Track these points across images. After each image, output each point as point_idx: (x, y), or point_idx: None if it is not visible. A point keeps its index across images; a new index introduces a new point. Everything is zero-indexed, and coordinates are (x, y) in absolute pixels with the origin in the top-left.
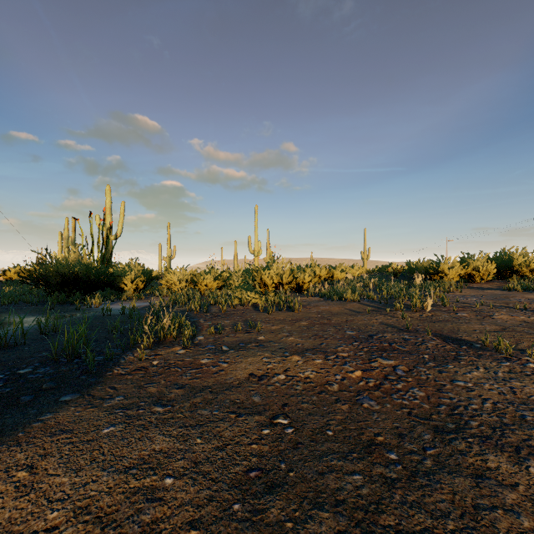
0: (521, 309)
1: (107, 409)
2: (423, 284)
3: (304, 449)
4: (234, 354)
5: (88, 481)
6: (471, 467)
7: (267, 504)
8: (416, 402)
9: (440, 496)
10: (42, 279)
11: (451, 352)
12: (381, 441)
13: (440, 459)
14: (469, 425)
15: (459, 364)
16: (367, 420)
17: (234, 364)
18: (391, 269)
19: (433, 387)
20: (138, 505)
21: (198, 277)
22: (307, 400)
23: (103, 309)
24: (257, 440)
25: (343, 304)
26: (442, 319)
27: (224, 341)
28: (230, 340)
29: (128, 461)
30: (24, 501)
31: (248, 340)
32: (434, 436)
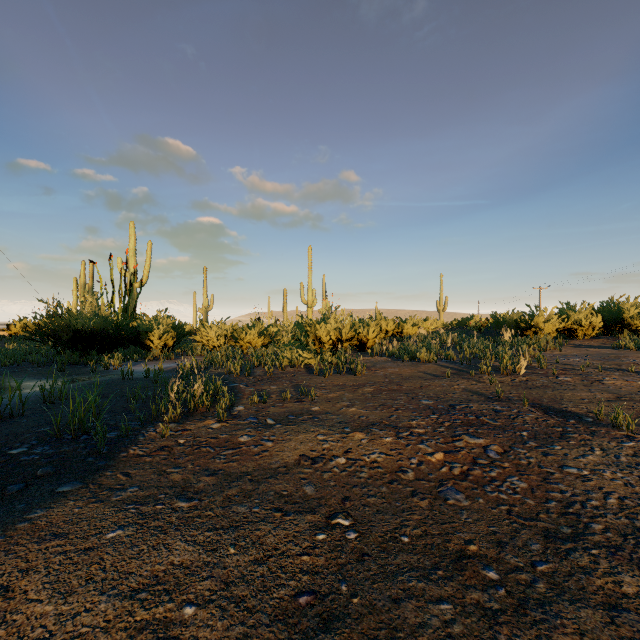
0: (637, 372)
1: (115, 504)
2: (513, 340)
3: (372, 563)
4: (282, 429)
5: (80, 610)
6: (599, 593)
7: None
8: (517, 496)
9: (562, 637)
10: (50, 335)
11: (556, 428)
12: (475, 552)
13: (557, 579)
14: (590, 529)
15: (568, 444)
16: (454, 522)
17: (280, 442)
18: (473, 323)
19: (537, 476)
20: None
21: (240, 332)
22: (374, 493)
23: (122, 372)
24: (309, 549)
25: (416, 366)
26: (540, 384)
27: (269, 412)
28: (277, 410)
29: (137, 581)
30: None
31: (299, 410)
32: (545, 546)
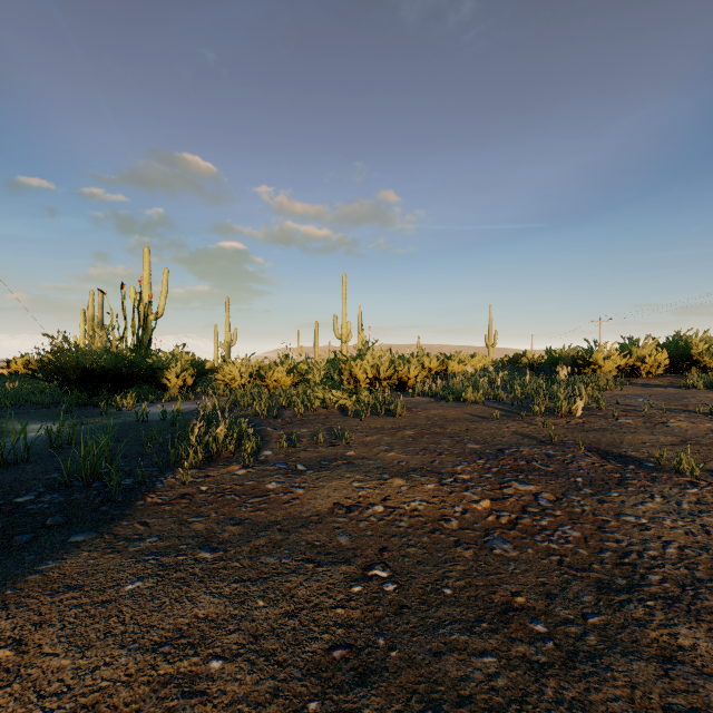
0: (705, 413)
1: (133, 554)
2: (569, 379)
3: (412, 615)
4: (314, 475)
5: (99, 664)
6: (654, 645)
7: (358, 702)
8: (569, 546)
9: (612, 690)
10: (56, 373)
11: (614, 474)
12: (522, 604)
13: (609, 632)
14: (646, 580)
15: (626, 490)
16: (500, 573)
17: (312, 490)
18: (526, 360)
19: (592, 524)
20: (169, 702)
21: (267, 370)
22: (415, 543)
23: (136, 414)
24: (344, 601)
25: (461, 407)
26: (598, 427)
27: (299, 458)
28: (308, 455)
29: (159, 634)
30: (4, 696)
31: (332, 455)
32: (597, 597)
